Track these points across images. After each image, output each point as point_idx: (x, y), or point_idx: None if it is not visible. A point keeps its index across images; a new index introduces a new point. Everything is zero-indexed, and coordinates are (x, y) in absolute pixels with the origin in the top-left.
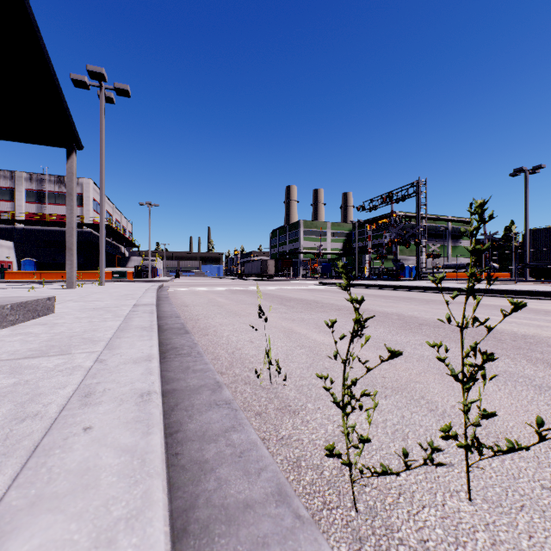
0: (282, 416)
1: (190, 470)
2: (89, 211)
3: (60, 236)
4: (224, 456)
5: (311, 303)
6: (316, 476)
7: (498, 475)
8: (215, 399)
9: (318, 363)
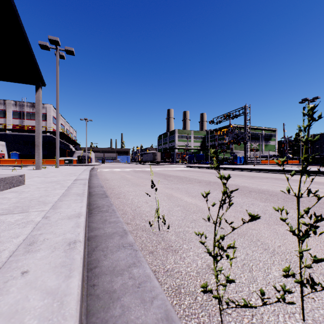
0: (167, 254)
1: (102, 299)
2: (51, 123)
3: (33, 138)
4: (127, 287)
5: (182, 178)
6: (192, 301)
7: (319, 299)
8: (122, 242)
9: (189, 216)
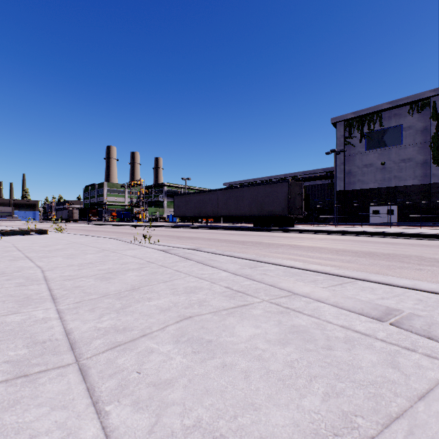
0: None
1: None
2: None
3: None
4: None
5: None
6: None
7: None
8: None
9: None
